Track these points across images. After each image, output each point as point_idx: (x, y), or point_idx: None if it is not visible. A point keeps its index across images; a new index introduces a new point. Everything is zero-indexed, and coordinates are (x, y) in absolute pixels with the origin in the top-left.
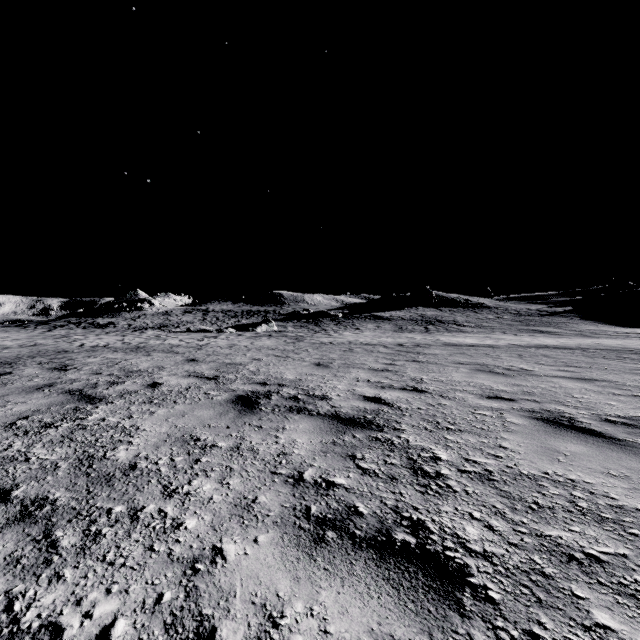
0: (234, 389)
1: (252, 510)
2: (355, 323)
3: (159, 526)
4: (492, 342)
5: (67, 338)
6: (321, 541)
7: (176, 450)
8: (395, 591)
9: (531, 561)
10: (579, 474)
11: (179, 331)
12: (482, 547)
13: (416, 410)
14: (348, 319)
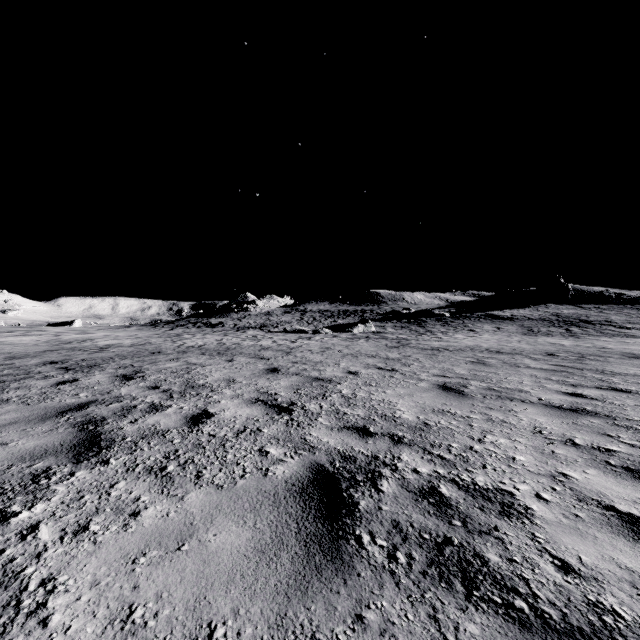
0: (311, 443)
1: None
2: (467, 324)
3: None
4: None
5: (177, 337)
6: None
7: None
8: None
9: None
10: None
11: (276, 331)
12: None
13: None
14: (457, 319)
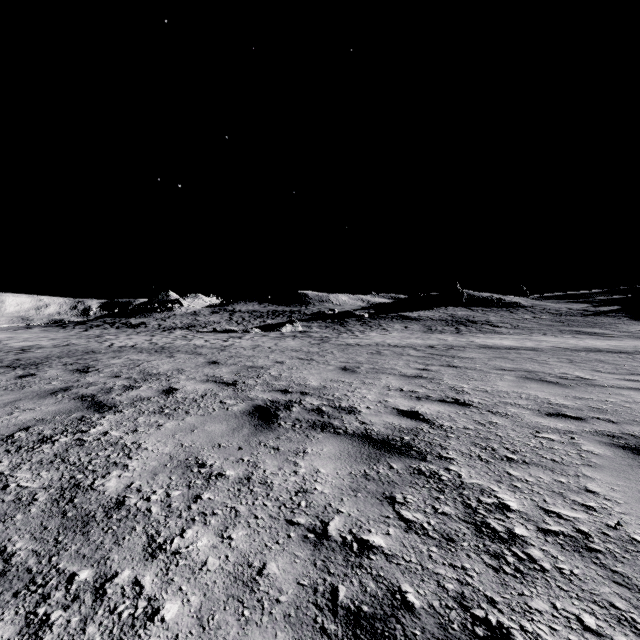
0: (252, 397)
1: (257, 589)
2: (381, 323)
3: (127, 612)
4: (533, 344)
5: (99, 338)
6: None
7: (175, 480)
8: None
9: None
10: None
11: (206, 331)
12: None
13: (463, 430)
14: (374, 319)
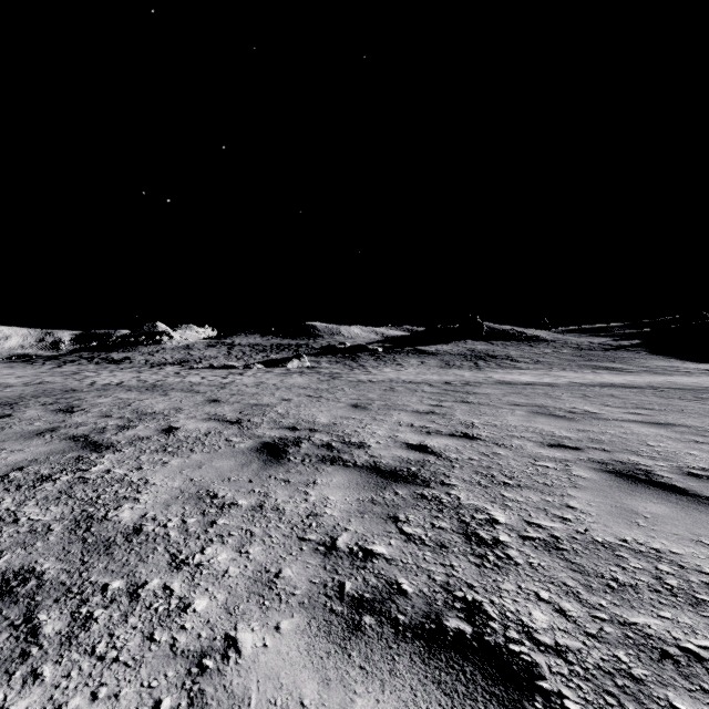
0: (259, 435)
1: (274, 587)
2: (397, 358)
3: (162, 608)
4: (551, 380)
5: (77, 375)
6: (357, 629)
7: (189, 509)
8: (448, 699)
9: (615, 658)
10: (664, 542)
11: (201, 367)
12: (553, 639)
13: (467, 461)
14: (389, 354)
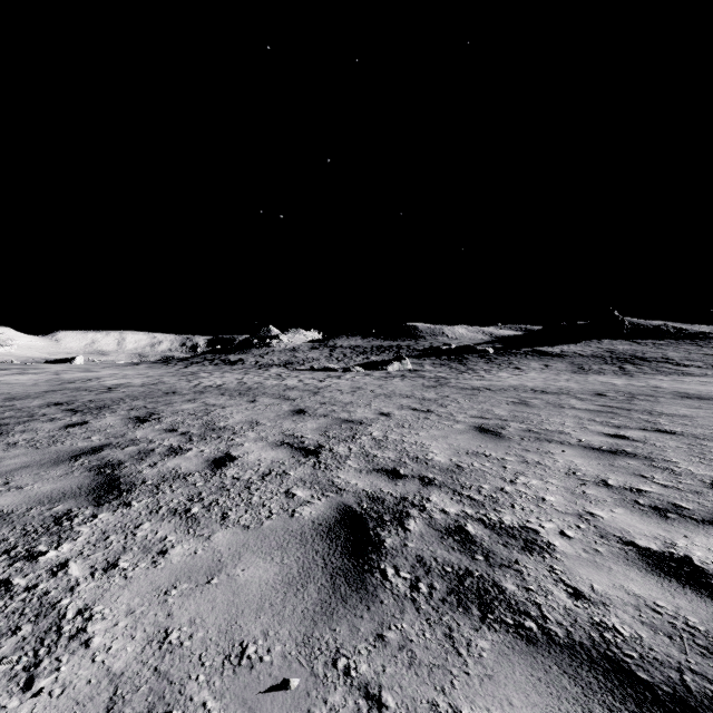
0: (339, 485)
1: None
2: (512, 361)
3: None
4: None
5: (192, 376)
6: None
7: None
8: None
9: None
10: None
11: (303, 369)
12: None
13: None
14: (502, 355)
